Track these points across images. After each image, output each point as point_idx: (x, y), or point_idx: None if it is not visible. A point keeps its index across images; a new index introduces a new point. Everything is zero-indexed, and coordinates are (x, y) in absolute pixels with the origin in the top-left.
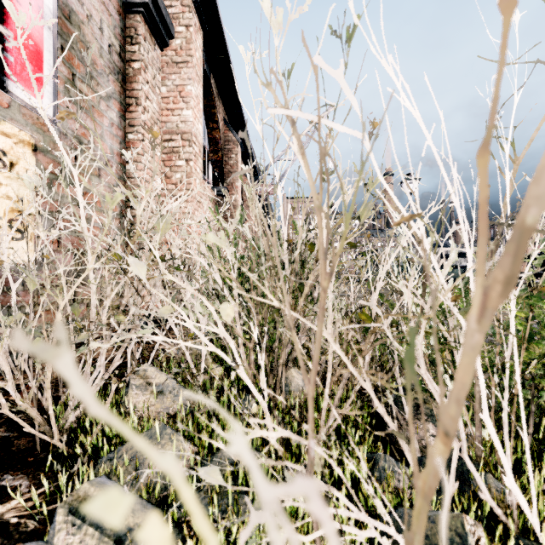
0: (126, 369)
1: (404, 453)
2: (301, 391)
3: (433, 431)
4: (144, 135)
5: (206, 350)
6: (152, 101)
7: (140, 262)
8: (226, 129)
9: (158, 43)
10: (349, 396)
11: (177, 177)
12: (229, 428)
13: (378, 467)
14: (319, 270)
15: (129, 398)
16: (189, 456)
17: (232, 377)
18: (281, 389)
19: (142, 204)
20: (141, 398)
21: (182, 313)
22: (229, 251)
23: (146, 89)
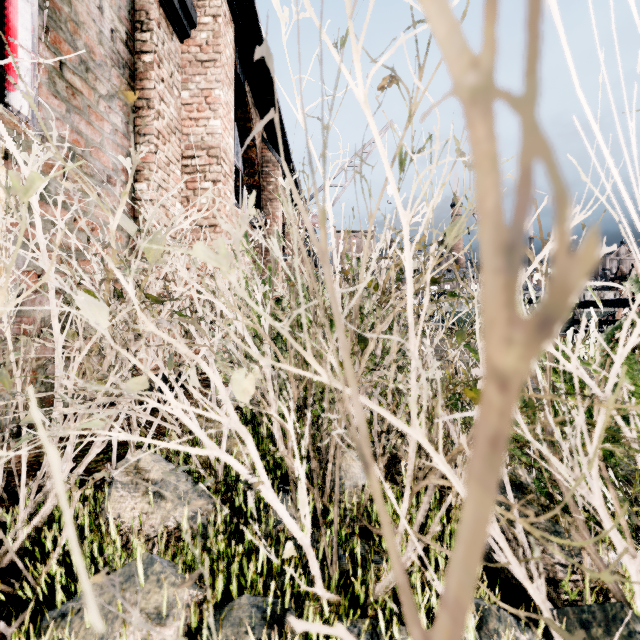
0: (125, 448)
1: (515, 588)
2: (360, 486)
3: (561, 557)
4: (158, 147)
5: (88, 586)
6: (169, 105)
7: (99, 303)
8: (264, 148)
9: (177, 33)
10: (425, 489)
11: (202, 202)
12: (255, 550)
13: (488, 631)
14: (393, 316)
15: (111, 502)
16: (187, 609)
17: (250, 500)
18: (332, 484)
19: (117, 214)
20: (129, 502)
21: (164, 390)
22: (235, 278)
23: (161, 89)
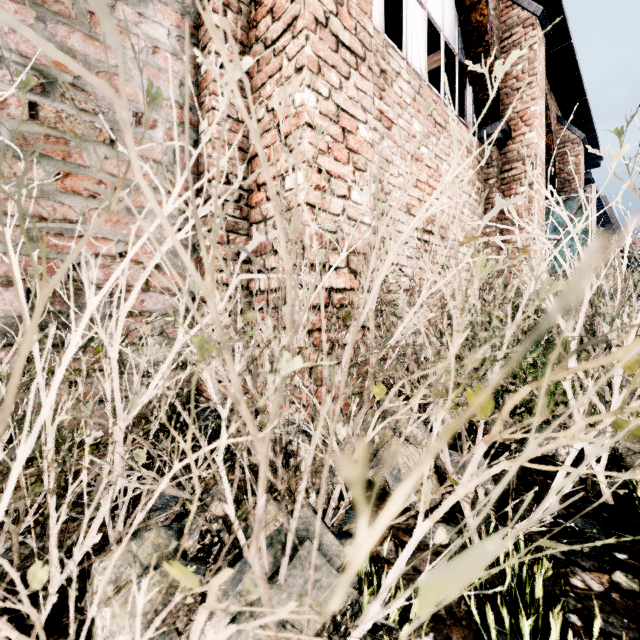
0: None
1: None
2: None
3: None
4: None
5: None
6: None
7: None
8: None
9: None
10: None
11: None
12: None
13: None
14: None
15: None
16: None
17: None
18: None
19: None
20: None
21: None
22: None
23: None
